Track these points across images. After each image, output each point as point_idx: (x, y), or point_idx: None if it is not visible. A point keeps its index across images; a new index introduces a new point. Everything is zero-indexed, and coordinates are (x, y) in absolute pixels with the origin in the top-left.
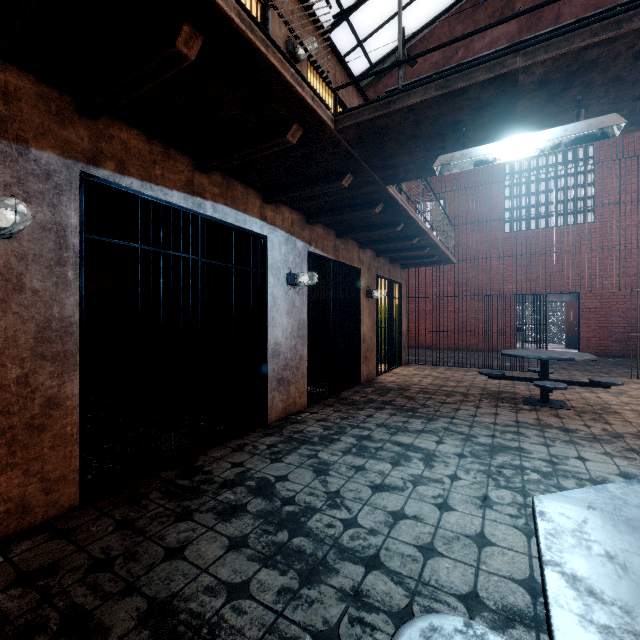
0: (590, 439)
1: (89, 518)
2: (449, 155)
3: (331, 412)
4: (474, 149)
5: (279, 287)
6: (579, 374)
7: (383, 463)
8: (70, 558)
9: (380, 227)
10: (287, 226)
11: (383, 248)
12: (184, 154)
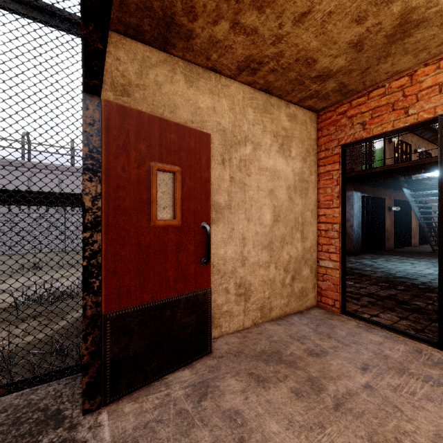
0: None
1: None
2: None
3: None
4: None
5: None
6: None
7: None
8: None
9: None
10: None
11: None
12: None
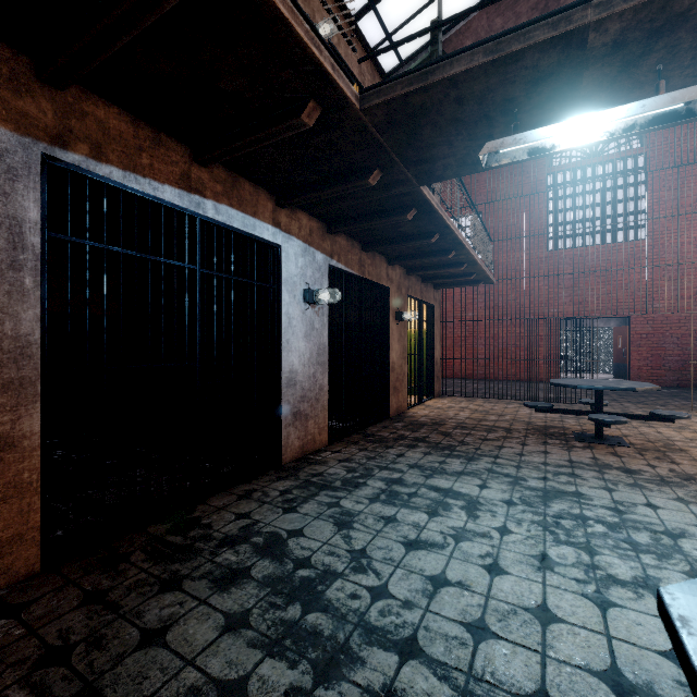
0: (658, 482)
1: (50, 588)
2: (498, 141)
3: (356, 451)
4: (529, 133)
5: (295, 305)
6: (633, 406)
7: (418, 513)
8: (15, 646)
9: (412, 238)
10: (305, 235)
11: (415, 264)
12: (179, 142)
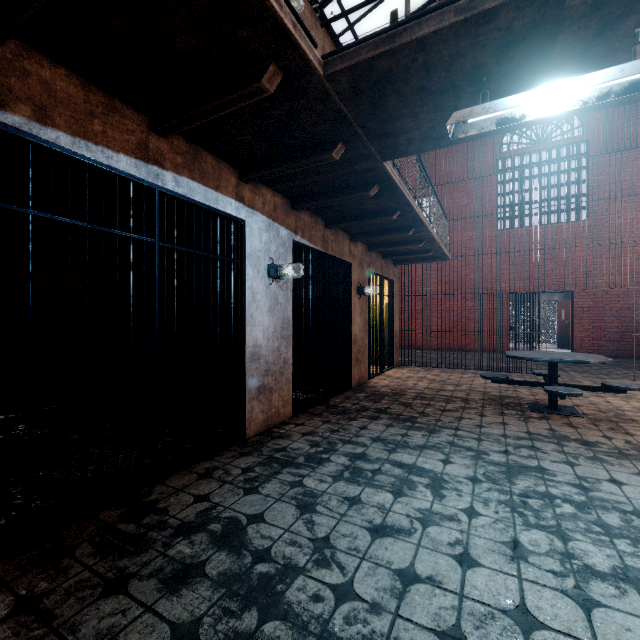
0: (616, 455)
1: None
2: (466, 110)
3: (319, 423)
4: (499, 101)
5: (259, 280)
6: (579, 376)
7: (382, 492)
8: None
9: (374, 215)
10: (269, 210)
11: (376, 241)
12: (135, 110)
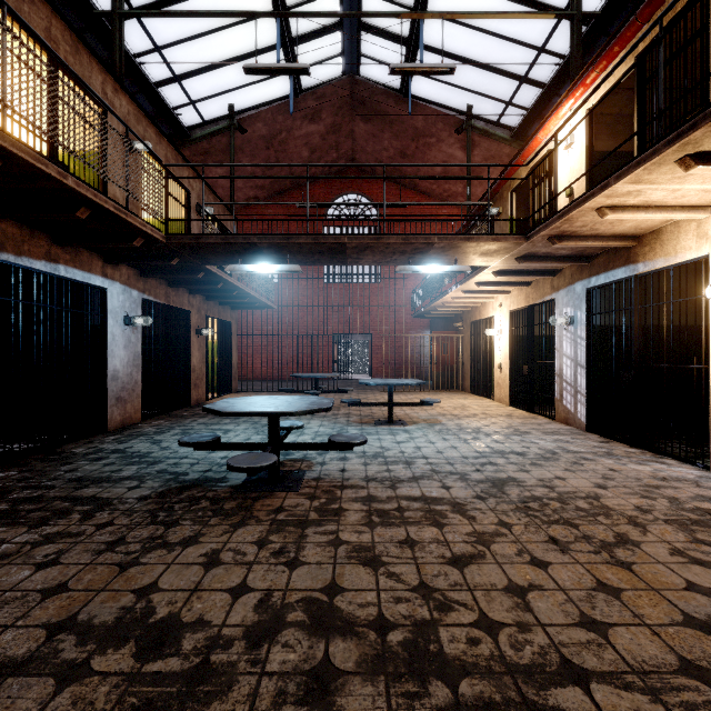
0: (321, 417)
1: None
2: (233, 266)
3: (163, 422)
4: (245, 266)
5: (118, 327)
6: (355, 391)
7: None
8: (0, 481)
9: (205, 283)
10: (124, 280)
11: (211, 294)
12: (44, 233)
